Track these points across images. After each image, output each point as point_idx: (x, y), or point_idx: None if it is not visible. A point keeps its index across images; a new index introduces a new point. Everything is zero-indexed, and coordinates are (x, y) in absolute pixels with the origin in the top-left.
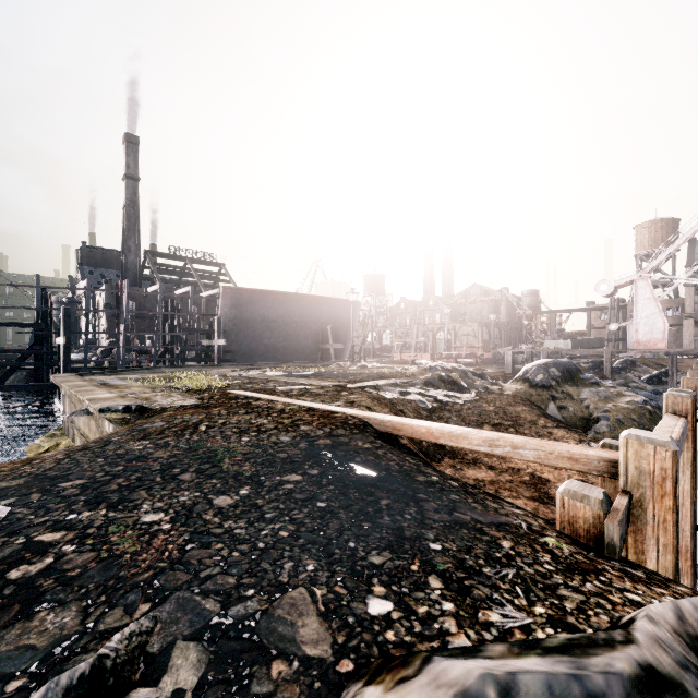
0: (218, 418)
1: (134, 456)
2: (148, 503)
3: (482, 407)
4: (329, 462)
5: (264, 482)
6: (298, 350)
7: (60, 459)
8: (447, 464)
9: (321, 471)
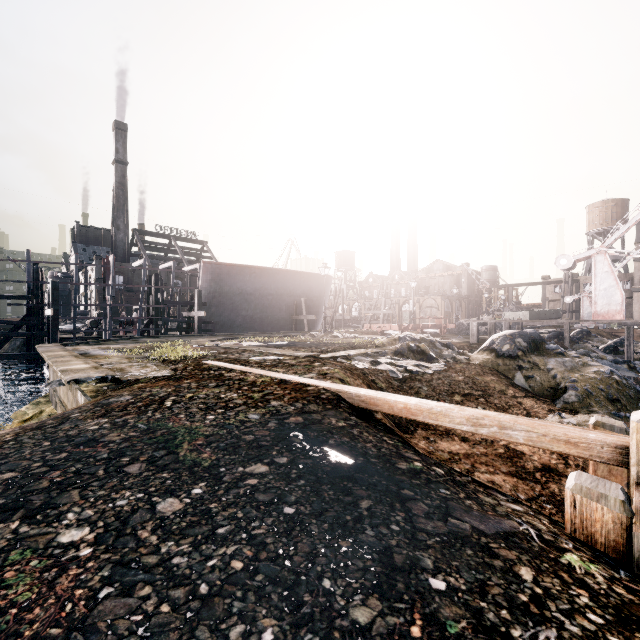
0: (187, 391)
1: (85, 439)
2: (76, 510)
3: (452, 377)
4: (300, 447)
5: (223, 476)
6: (274, 321)
7: (5, 442)
8: (420, 435)
9: (290, 459)
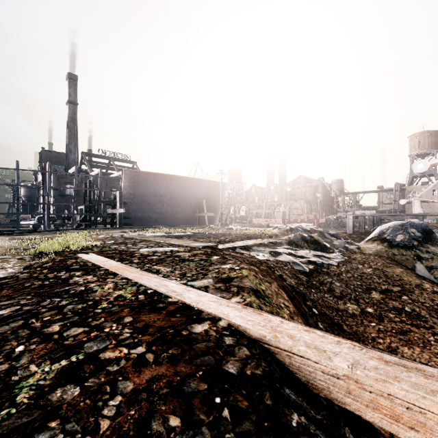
0: None
1: None
2: None
3: (360, 269)
4: None
5: None
6: (182, 217)
7: None
8: None
9: None
